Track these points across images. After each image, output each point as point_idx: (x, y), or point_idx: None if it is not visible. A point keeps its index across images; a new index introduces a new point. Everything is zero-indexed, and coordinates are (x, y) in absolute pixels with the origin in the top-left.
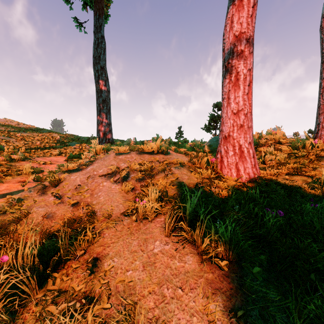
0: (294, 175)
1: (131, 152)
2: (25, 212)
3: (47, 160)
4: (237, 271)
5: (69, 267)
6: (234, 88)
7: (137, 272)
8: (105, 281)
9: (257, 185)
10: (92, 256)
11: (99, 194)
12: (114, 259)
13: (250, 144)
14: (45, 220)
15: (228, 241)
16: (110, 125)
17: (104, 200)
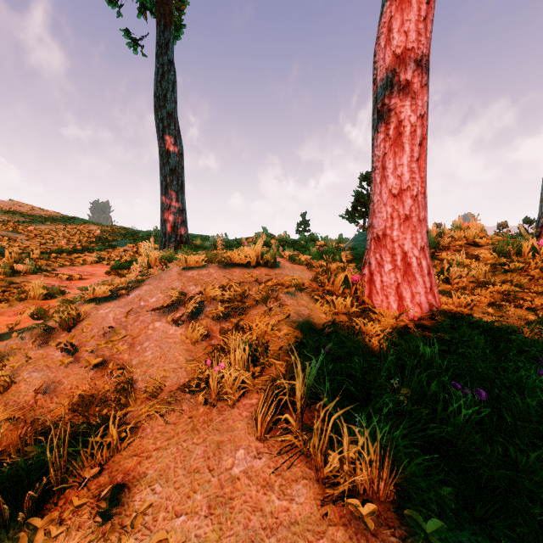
0: (502, 306)
1: (209, 265)
2: (6, 381)
3: (75, 273)
4: (395, 522)
5: (68, 501)
6: (394, 149)
7: (195, 520)
8: (129, 541)
9: (435, 325)
10: (115, 478)
11: (146, 344)
12: (155, 487)
13: (423, 250)
14: (39, 398)
15: (377, 461)
16: (184, 213)
17: (152, 358)
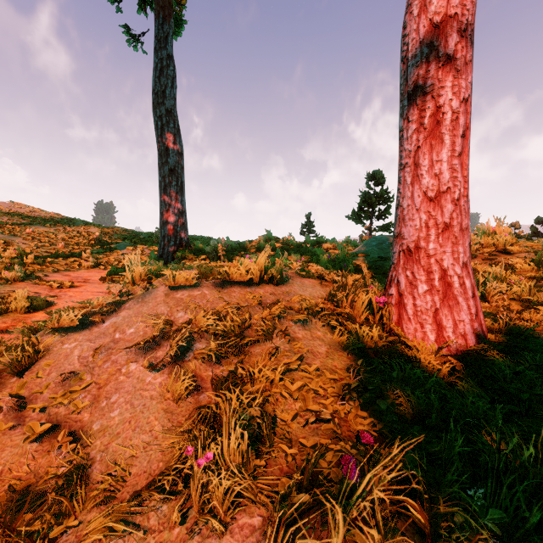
0: None
1: (203, 283)
2: None
3: (69, 279)
4: None
5: None
6: (430, 142)
7: None
8: None
9: (487, 364)
10: None
11: (114, 399)
12: None
13: (466, 266)
14: None
15: None
16: (183, 215)
17: (118, 422)
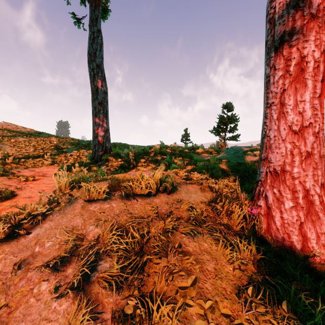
0: None
1: (112, 196)
2: None
3: (33, 173)
4: None
5: None
6: (295, 86)
7: None
8: None
9: None
10: None
11: None
12: None
13: (323, 186)
14: None
15: None
16: (108, 131)
17: None
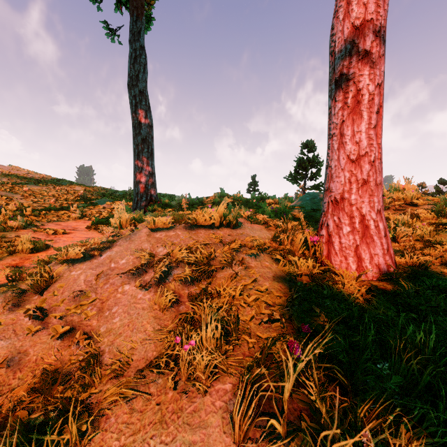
0: None
1: (176, 226)
2: None
3: (61, 227)
4: None
5: None
6: (352, 117)
7: None
8: None
9: (395, 287)
10: None
11: (115, 310)
12: None
13: (380, 212)
14: (0, 374)
15: None
16: (153, 176)
17: (120, 325)
